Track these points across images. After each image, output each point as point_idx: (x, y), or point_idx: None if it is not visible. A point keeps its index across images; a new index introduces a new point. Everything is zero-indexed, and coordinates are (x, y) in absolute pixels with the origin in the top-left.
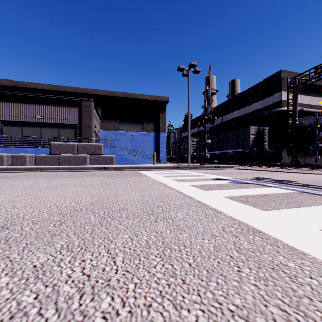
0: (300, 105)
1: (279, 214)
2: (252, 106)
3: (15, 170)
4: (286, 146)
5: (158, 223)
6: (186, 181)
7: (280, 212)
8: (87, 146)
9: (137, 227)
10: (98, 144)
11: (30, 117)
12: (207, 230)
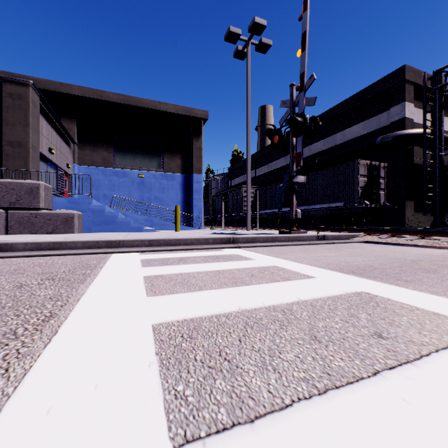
0: None
1: None
2: (349, 132)
3: None
4: (411, 199)
5: None
6: None
7: None
8: None
9: None
10: (29, 182)
11: None
12: None
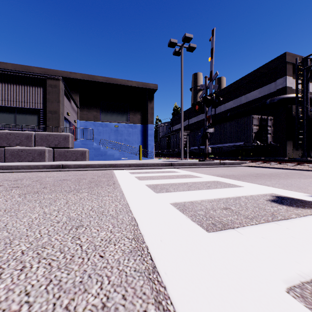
0: None
1: None
2: (250, 95)
3: None
4: (290, 139)
5: None
6: (230, 228)
7: None
8: (48, 136)
9: None
10: (64, 134)
11: None
12: None
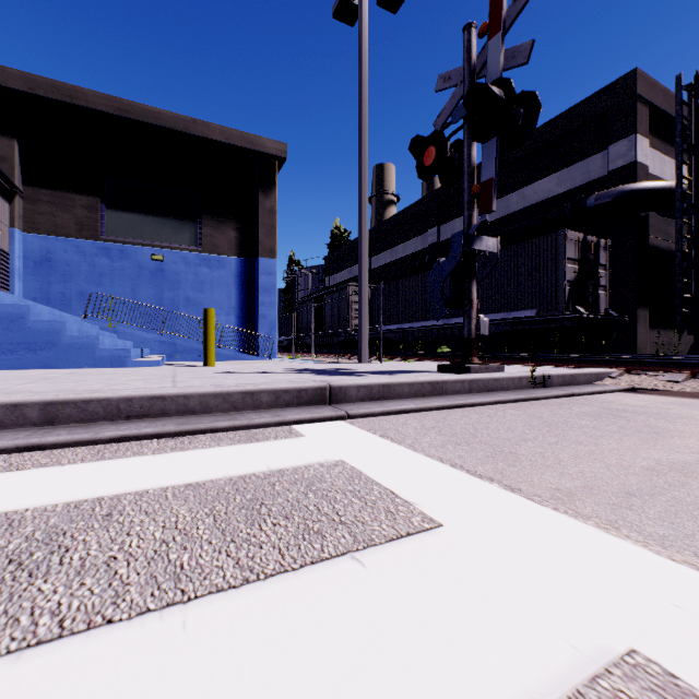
0: None
1: None
2: (533, 190)
3: None
4: (645, 305)
5: None
6: None
7: None
8: None
9: None
10: None
11: None
12: None
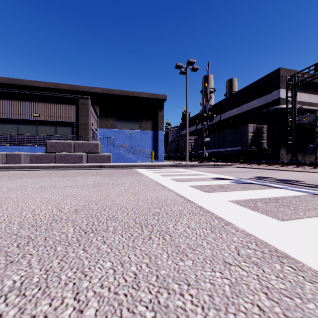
0: (299, 103)
1: (301, 226)
2: (250, 104)
3: (8, 169)
4: (284, 144)
5: (152, 240)
6: (185, 181)
7: (301, 222)
8: (83, 144)
9: (125, 247)
10: (95, 142)
11: (27, 115)
12: (216, 252)
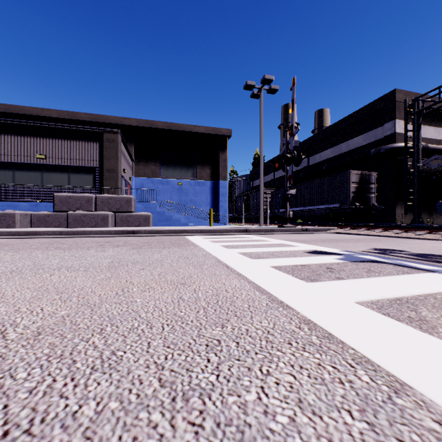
0: (422, 141)
1: None
2: (352, 142)
3: None
4: (402, 200)
5: None
6: (264, 258)
7: None
8: (110, 199)
9: None
10: (126, 196)
11: (27, 156)
12: None
